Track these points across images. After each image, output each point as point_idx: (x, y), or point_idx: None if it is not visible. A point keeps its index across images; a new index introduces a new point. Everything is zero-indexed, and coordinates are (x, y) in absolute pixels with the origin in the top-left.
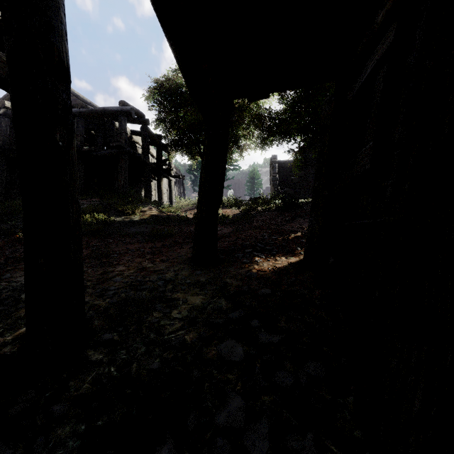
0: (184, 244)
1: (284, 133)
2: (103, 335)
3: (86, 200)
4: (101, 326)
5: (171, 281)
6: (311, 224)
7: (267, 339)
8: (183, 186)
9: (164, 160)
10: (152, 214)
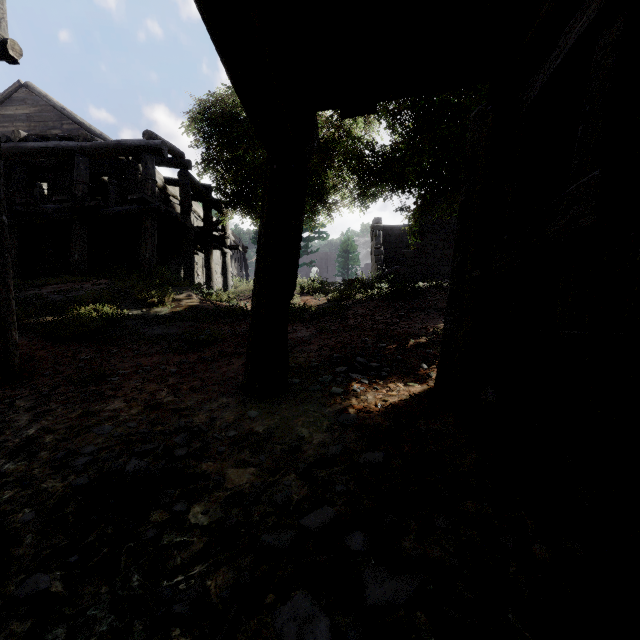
0: (236, 356)
1: (395, 180)
2: (29, 580)
3: (89, 282)
4: (36, 550)
5: (201, 432)
6: (450, 328)
7: (384, 593)
8: (245, 261)
9: (215, 223)
10: (191, 305)
